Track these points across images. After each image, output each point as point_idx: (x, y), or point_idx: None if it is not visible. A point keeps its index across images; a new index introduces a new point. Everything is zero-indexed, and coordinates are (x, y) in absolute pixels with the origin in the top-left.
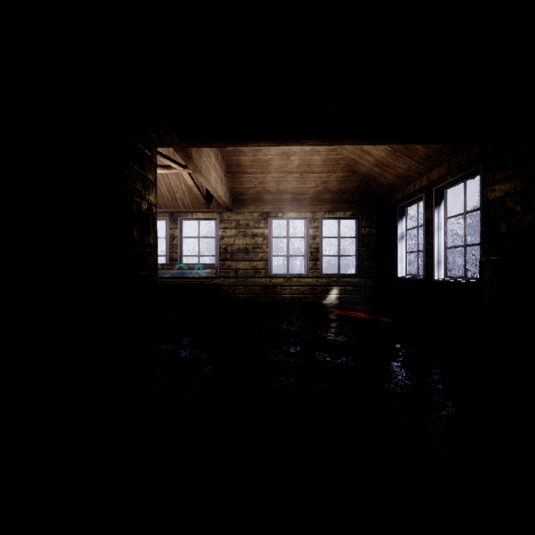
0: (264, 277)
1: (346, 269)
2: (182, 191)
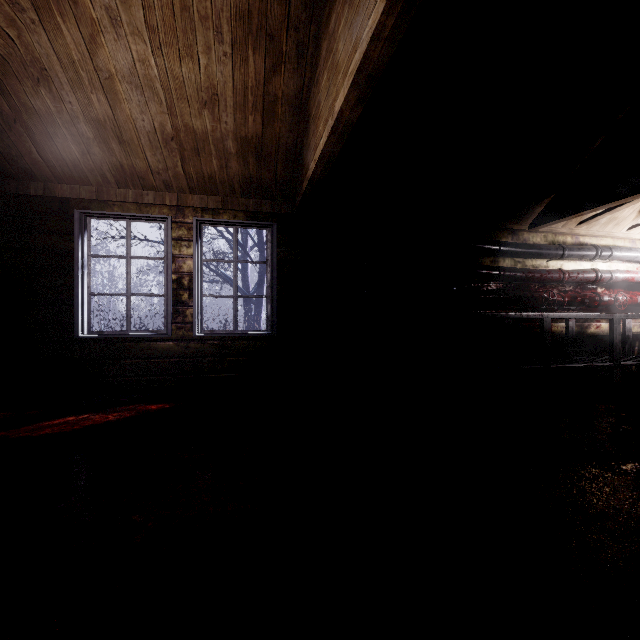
0: None
1: None
2: None
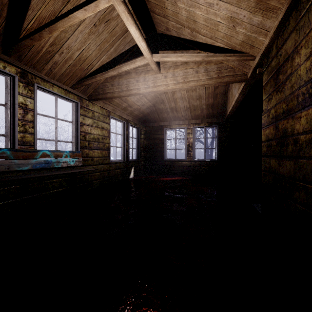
0: (108, 164)
1: None
2: (69, 56)
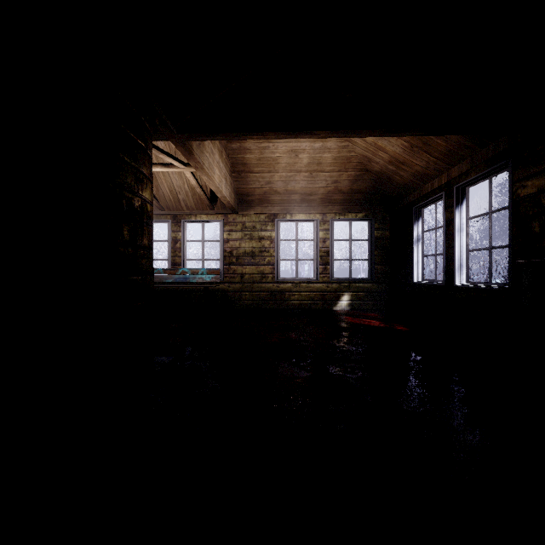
0: (271, 283)
1: (356, 274)
2: (185, 191)
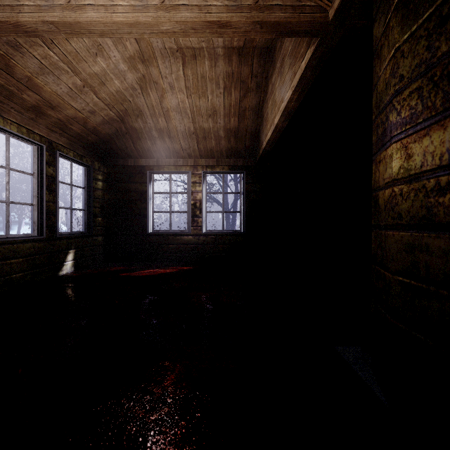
0: None
1: None
2: None
